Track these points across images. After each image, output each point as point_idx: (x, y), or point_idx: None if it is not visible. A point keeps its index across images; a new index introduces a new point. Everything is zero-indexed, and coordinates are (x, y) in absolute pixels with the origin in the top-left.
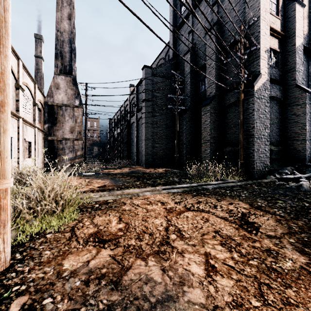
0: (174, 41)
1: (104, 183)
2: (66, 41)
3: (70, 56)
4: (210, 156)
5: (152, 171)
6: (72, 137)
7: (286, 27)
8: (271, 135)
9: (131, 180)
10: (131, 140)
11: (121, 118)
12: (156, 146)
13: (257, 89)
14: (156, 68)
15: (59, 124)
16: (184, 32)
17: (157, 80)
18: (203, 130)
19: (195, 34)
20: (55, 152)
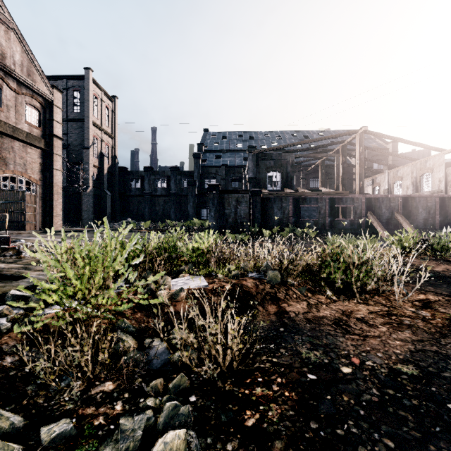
0: None
1: None
2: None
3: None
4: (64, 219)
5: None
6: None
7: (101, 164)
8: (95, 210)
9: None
10: None
11: None
12: None
13: (88, 192)
14: None
15: None
16: None
17: None
18: None
19: None
20: None
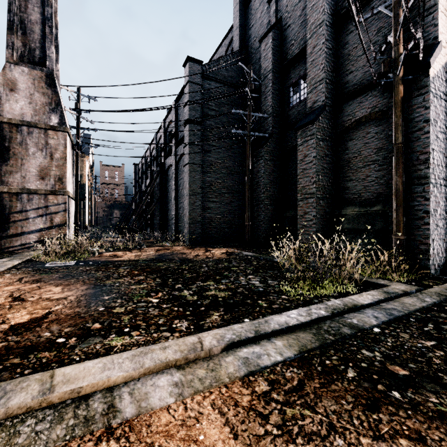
0: (241, 21)
1: (51, 307)
2: (33, 1)
3: (43, 30)
4: (316, 224)
5: (201, 255)
6: (44, 188)
7: None
8: None
9: (142, 287)
10: (167, 196)
11: (151, 161)
12: (210, 207)
13: (433, 76)
14: (210, 65)
15: (14, 160)
16: (261, 2)
17: (211, 87)
18: (300, 175)
19: (280, 1)
20: (5, 218)
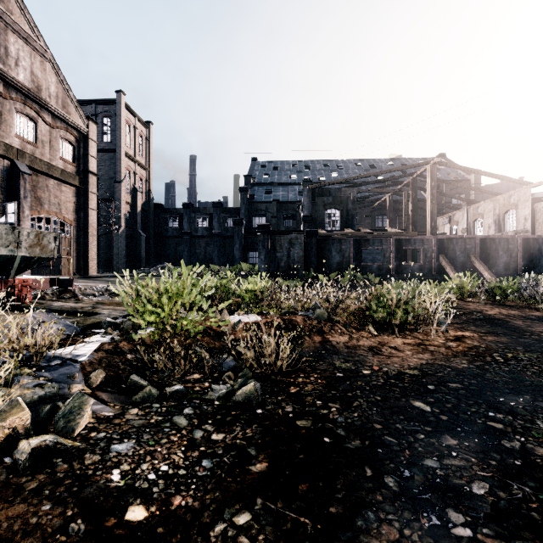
0: None
1: None
2: None
3: None
4: None
5: None
6: None
7: (134, 200)
8: (127, 254)
9: None
10: None
11: None
12: None
13: (120, 233)
14: None
15: None
16: None
17: None
18: None
19: None
20: None
